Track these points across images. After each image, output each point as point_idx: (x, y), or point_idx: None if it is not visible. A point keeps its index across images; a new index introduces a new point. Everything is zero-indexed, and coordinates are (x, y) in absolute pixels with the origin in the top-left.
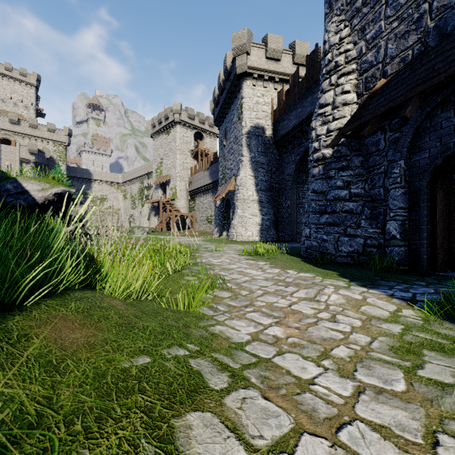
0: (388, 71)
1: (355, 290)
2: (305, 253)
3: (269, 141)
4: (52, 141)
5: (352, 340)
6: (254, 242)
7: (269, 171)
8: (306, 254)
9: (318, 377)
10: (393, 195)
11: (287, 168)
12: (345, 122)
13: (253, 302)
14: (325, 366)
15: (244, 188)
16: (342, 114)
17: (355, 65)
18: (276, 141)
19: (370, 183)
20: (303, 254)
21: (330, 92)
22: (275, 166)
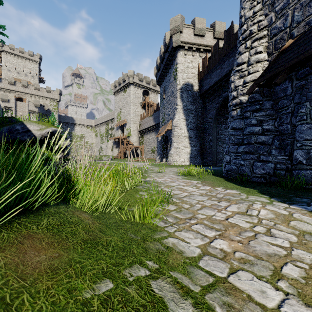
0: (295, 33)
1: (279, 206)
2: (226, 174)
3: (196, 94)
4: (49, 99)
5: (296, 256)
6: (186, 166)
7: (196, 115)
8: (227, 175)
9: (283, 305)
10: (300, 129)
11: (209, 113)
12: (258, 75)
13: (195, 215)
14: (284, 289)
15: (178, 127)
16: (255, 69)
17: (266, 31)
18: (201, 94)
19: (278, 121)
20: (225, 175)
21: (246, 53)
22: (200, 112)
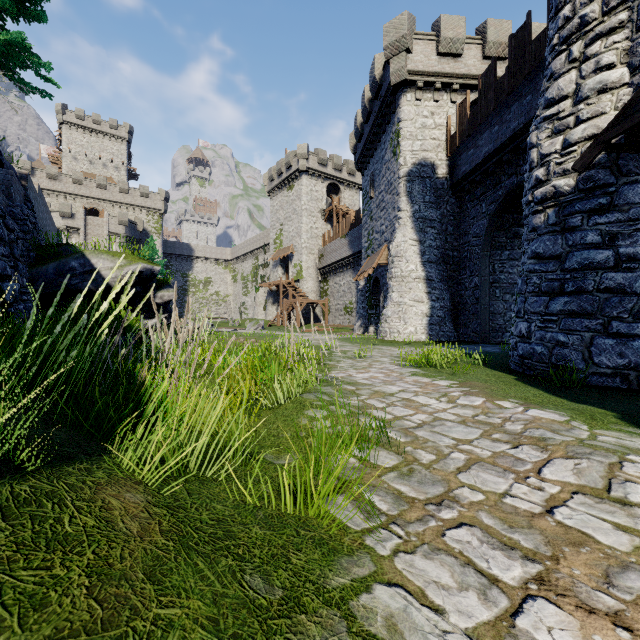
0: None
1: None
2: (518, 365)
3: (442, 184)
4: (146, 209)
5: None
6: (420, 343)
7: (442, 232)
8: (521, 367)
9: None
10: None
11: (473, 225)
12: (603, 124)
13: (452, 489)
14: None
15: (402, 259)
16: (596, 109)
17: (625, 12)
18: (455, 184)
19: None
20: (515, 368)
21: (570, 73)
22: (452, 224)
